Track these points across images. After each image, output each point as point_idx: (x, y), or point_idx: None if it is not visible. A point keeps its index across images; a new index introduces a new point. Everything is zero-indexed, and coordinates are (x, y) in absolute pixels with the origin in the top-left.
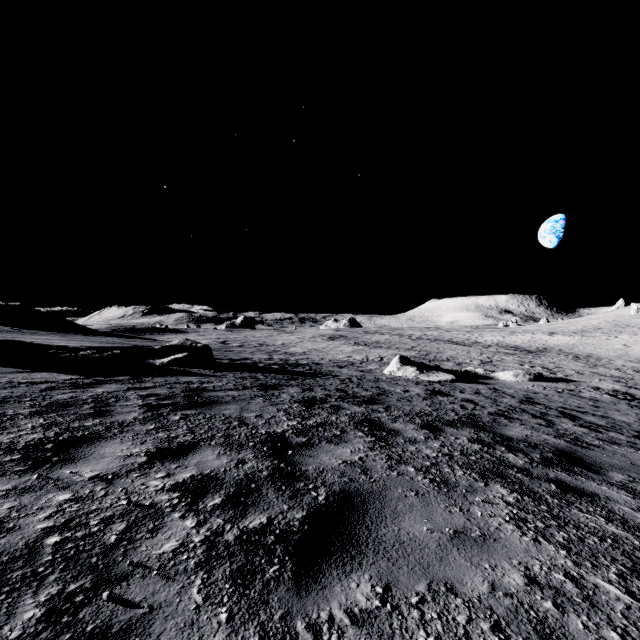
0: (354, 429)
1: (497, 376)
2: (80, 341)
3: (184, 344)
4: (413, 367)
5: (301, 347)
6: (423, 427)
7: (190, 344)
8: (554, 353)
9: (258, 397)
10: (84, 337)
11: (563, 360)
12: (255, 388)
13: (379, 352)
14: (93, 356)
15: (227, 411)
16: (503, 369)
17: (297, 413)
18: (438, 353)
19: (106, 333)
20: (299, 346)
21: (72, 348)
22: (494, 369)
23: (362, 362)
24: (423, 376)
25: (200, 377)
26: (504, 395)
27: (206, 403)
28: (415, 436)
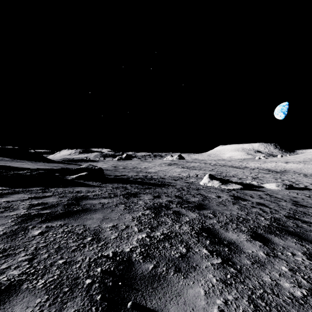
0: (197, 243)
1: (265, 186)
2: (39, 165)
3: (88, 167)
4: (217, 181)
5: (154, 169)
6: (253, 237)
7: (91, 167)
8: (291, 173)
9: (121, 204)
10: (44, 163)
11: (298, 177)
12: (122, 196)
13: (195, 172)
14: (25, 174)
15: (90, 221)
16: (266, 182)
17: (147, 221)
18: (227, 172)
19: (59, 162)
20: (153, 168)
21: (29, 169)
22: (261, 182)
23: (187, 177)
24: (223, 186)
25: (89, 187)
26: (278, 199)
27: (77, 212)
28: (255, 252)
